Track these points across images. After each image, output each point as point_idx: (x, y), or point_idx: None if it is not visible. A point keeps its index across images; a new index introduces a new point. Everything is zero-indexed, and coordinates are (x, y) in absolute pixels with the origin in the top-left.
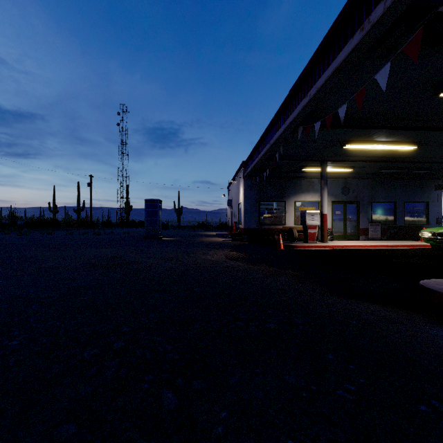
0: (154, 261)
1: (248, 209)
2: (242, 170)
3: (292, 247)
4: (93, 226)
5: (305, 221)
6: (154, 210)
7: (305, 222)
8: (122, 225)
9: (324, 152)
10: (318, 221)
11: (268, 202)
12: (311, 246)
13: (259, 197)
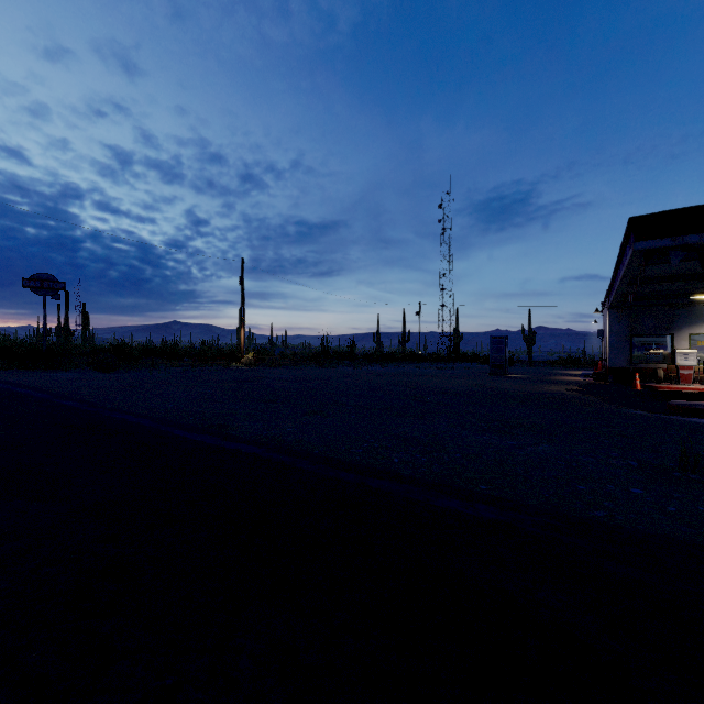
0: (507, 387)
1: (615, 345)
2: (607, 300)
3: (652, 388)
4: (423, 360)
5: (675, 361)
6: (499, 347)
7: (675, 362)
8: (453, 360)
9: (701, 285)
10: (694, 361)
11: (644, 336)
12: (679, 388)
13: (631, 331)
